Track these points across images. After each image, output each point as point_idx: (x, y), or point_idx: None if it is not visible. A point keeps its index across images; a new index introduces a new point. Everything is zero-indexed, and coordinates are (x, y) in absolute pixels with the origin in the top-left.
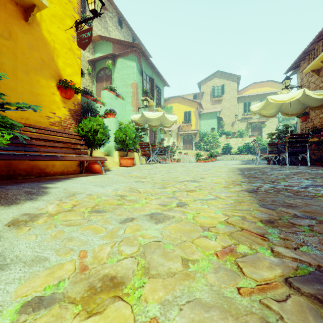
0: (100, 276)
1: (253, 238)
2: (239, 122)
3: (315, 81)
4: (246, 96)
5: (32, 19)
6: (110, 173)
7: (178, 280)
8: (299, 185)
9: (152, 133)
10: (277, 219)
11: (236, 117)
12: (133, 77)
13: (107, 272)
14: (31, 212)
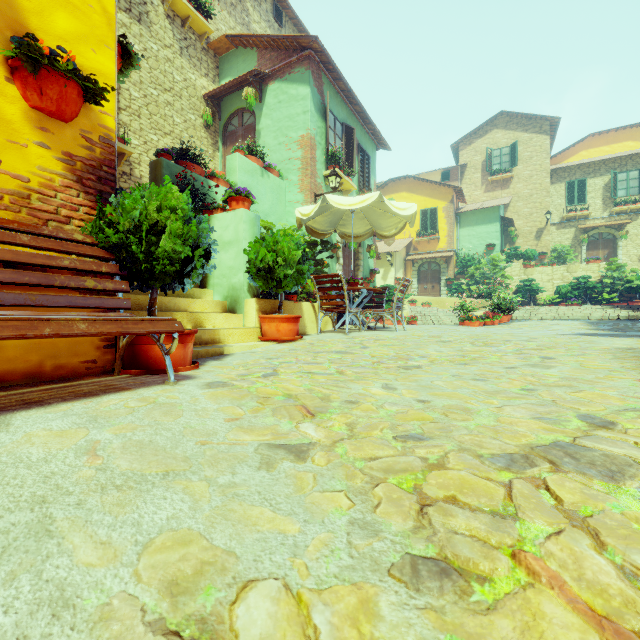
0: None
1: None
2: (556, 230)
3: None
4: (572, 166)
5: None
6: (204, 375)
7: None
8: None
9: (348, 257)
10: None
11: (548, 216)
12: (305, 123)
13: None
14: None
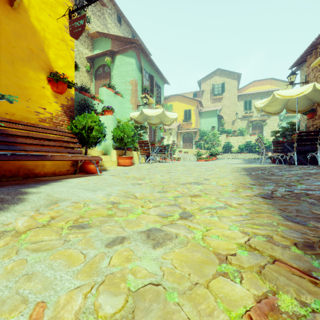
0: None
1: (297, 280)
2: (240, 121)
3: None
4: (246, 94)
5: (19, 5)
6: (106, 174)
7: None
8: (319, 189)
9: (151, 131)
10: (316, 241)
11: (236, 115)
12: (133, 74)
13: None
14: None
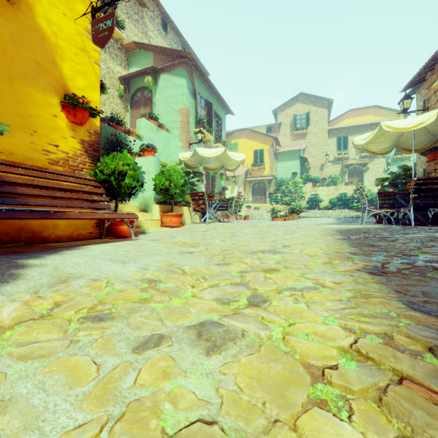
0: None
1: None
2: (331, 165)
3: None
4: (340, 128)
5: None
6: (144, 238)
7: None
8: None
9: (209, 179)
10: None
11: (327, 157)
12: (183, 101)
13: None
14: None
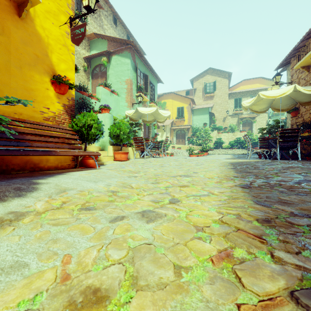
0: (82, 288)
1: (250, 241)
2: (231, 118)
3: (305, 77)
4: (237, 92)
5: (26, 15)
6: (104, 168)
7: (169, 294)
8: (292, 180)
9: (146, 128)
10: (273, 217)
11: (227, 112)
12: (128, 74)
13: (90, 282)
14: (18, 210)
